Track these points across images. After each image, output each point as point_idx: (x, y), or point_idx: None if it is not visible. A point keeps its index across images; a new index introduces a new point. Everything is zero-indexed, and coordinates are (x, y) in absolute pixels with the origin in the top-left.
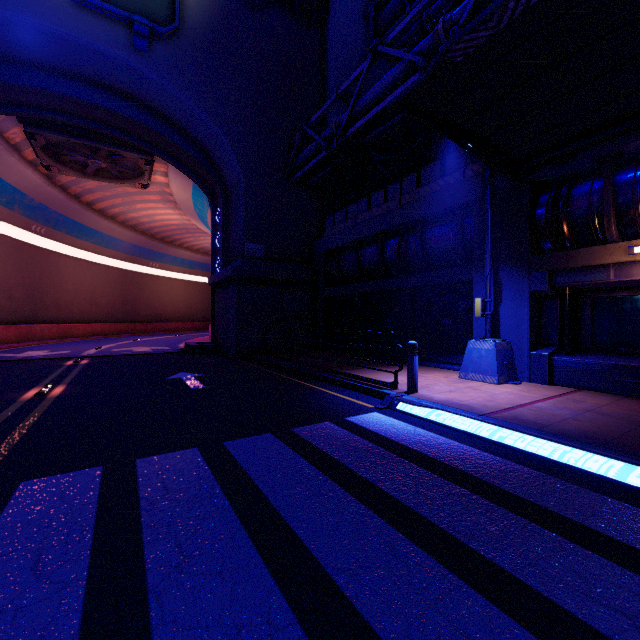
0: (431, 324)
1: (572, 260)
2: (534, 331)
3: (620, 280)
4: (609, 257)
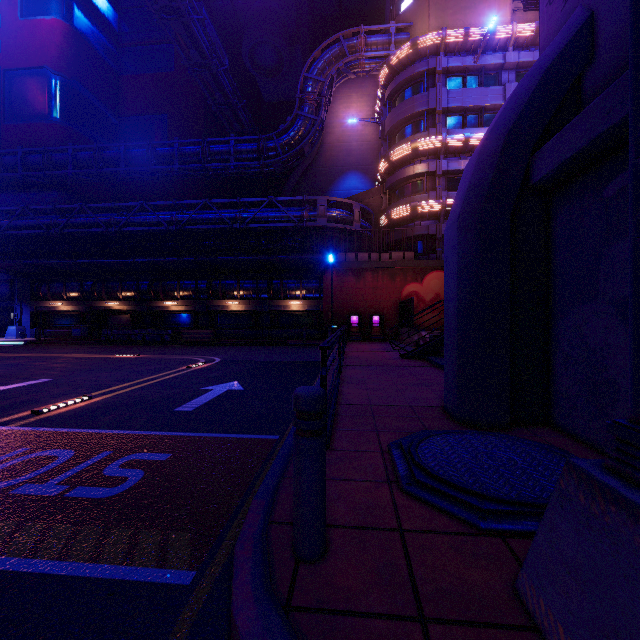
0: (2, 322)
1: (40, 304)
2: (33, 323)
3: (50, 310)
4: (47, 305)
